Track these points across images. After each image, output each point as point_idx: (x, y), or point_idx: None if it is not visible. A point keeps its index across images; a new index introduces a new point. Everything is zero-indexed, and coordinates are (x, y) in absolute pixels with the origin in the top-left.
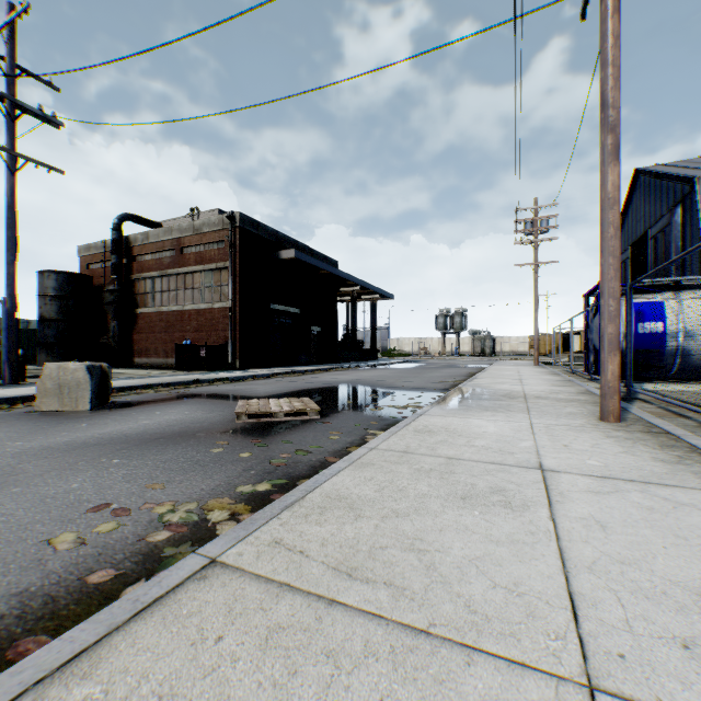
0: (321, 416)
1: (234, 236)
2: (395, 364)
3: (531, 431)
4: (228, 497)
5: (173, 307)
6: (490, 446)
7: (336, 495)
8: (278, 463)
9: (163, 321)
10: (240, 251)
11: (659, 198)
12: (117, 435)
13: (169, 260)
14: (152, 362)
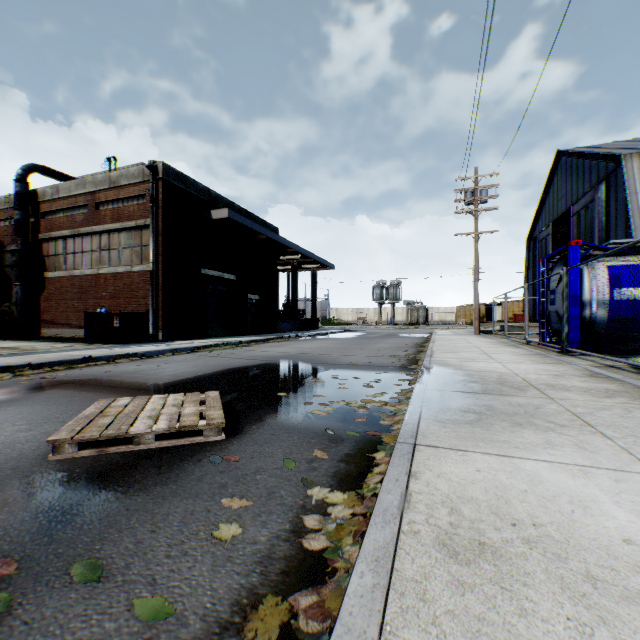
0: (228, 433)
1: (157, 189)
2: (336, 333)
3: None
4: None
5: (87, 270)
6: None
7: None
8: None
9: (76, 286)
10: (163, 206)
11: (582, 177)
12: None
13: (82, 216)
14: (64, 332)
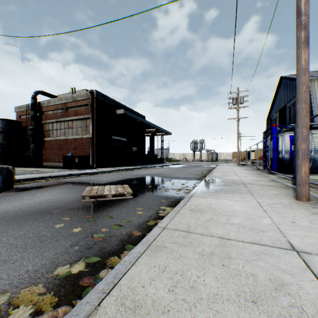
0: (133, 196)
1: (93, 101)
2: (172, 165)
3: (262, 208)
4: (42, 283)
5: (62, 137)
6: (244, 224)
7: (131, 300)
8: (97, 238)
9: (57, 144)
10: (96, 109)
11: (292, 90)
12: (1, 212)
13: (60, 113)
14: (52, 164)
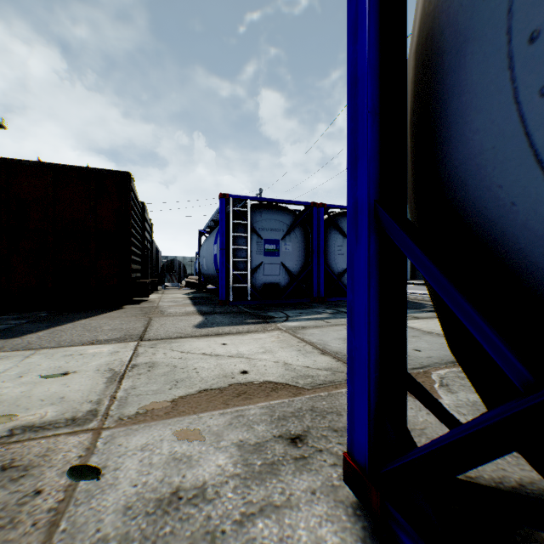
0: None
1: None
2: None
3: None
4: None
5: None
6: None
7: None
8: None
9: None
10: None
11: None
12: None
13: None
14: None
